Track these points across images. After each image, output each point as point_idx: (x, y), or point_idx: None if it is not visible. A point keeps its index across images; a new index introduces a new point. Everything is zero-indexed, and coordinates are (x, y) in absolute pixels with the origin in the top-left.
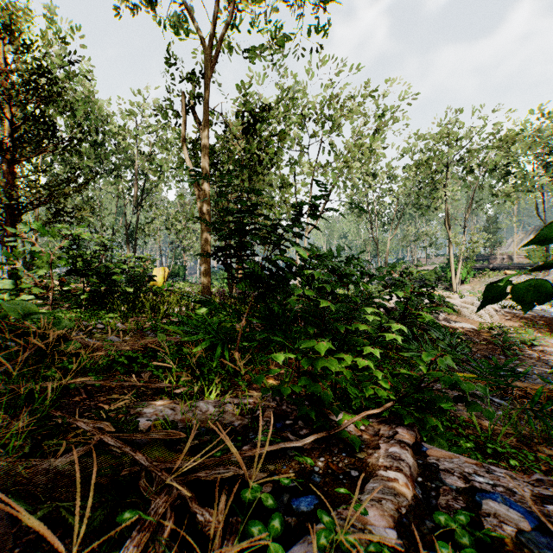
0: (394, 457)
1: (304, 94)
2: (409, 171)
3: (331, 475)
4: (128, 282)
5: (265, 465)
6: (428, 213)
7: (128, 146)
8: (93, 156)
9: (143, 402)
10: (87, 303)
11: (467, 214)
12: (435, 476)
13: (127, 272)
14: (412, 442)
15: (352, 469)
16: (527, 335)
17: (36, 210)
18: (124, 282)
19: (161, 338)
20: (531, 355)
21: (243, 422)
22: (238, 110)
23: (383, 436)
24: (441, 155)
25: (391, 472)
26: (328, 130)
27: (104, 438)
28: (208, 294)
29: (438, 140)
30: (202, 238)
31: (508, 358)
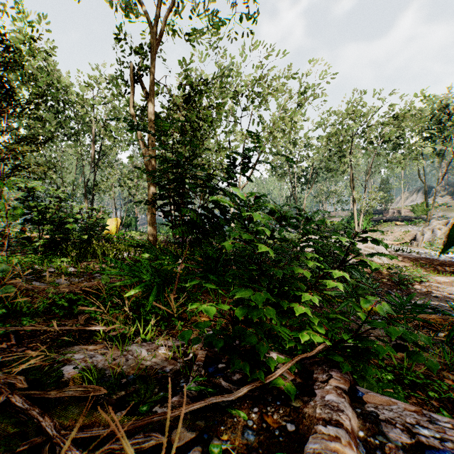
0: (332, 407)
1: (237, 74)
2: (322, 141)
3: (266, 431)
4: (81, 231)
5: (195, 421)
6: (336, 176)
7: (86, 114)
8: (54, 122)
9: (75, 346)
10: (43, 249)
11: (367, 177)
12: (376, 429)
13: (82, 222)
14: (348, 388)
15: (287, 422)
16: (417, 273)
17: (2, 168)
18: (78, 231)
19: (104, 280)
20: (421, 289)
21: (175, 366)
22: (181, 83)
23: (317, 381)
24: (346, 128)
25: (332, 427)
26: (257, 105)
27: (13, 397)
28: (154, 240)
29: (344, 116)
30: (149, 192)
31: (403, 292)
